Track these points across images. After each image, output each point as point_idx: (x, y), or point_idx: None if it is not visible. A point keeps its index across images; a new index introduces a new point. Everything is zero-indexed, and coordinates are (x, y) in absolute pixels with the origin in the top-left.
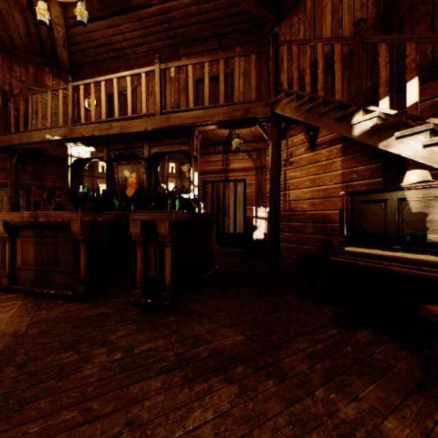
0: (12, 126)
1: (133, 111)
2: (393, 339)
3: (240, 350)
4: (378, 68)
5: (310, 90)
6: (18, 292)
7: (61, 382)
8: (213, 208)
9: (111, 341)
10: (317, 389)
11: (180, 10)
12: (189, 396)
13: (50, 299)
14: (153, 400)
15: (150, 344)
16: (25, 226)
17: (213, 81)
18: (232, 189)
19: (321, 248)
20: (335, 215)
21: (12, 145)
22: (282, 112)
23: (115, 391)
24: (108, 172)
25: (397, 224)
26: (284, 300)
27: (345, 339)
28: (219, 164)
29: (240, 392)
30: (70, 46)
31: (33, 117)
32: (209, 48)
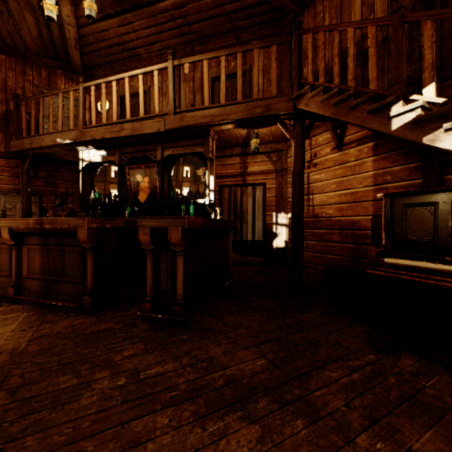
0: (24, 130)
1: (147, 113)
2: (446, 369)
3: (262, 378)
4: (422, 50)
5: (339, 81)
6: (24, 303)
7: (54, 414)
8: (230, 214)
9: (115, 363)
10: (358, 435)
11: (195, 3)
12: (201, 439)
13: (56, 311)
14: (158, 442)
15: (158, 368)
16: (31, 233)
17: (230, 79)
18: (250, 194)
19: (350, 258)
20: (366, 222)
21: (24, 150)
22: (306, 107)
23: (114, 427)
24: (120, 176)
25: (451, 232)
26: (310, 317)
27: (387, 367)
28: (236, 167)
29: (263, 435)
30: (82, 47)
31: (46, 121)
32: (225, 44)
